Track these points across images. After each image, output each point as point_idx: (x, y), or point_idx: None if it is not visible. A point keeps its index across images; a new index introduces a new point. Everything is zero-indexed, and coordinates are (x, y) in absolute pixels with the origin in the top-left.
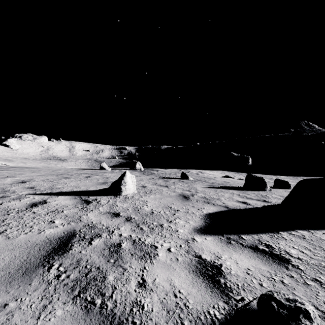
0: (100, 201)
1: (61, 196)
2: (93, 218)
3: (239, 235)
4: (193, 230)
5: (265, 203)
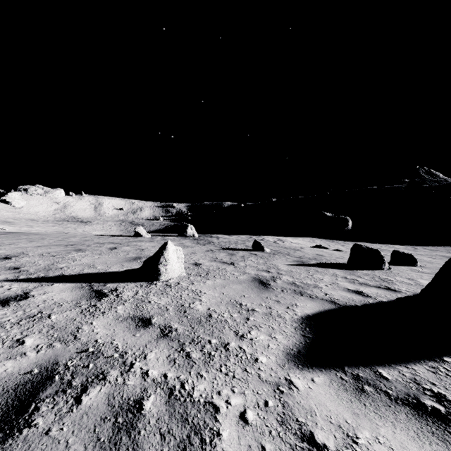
0: (123, 292)
1: (58, 283)
2: (101, 330)
3: (375, 369)
4: (286, 357)
5: (393, 294)
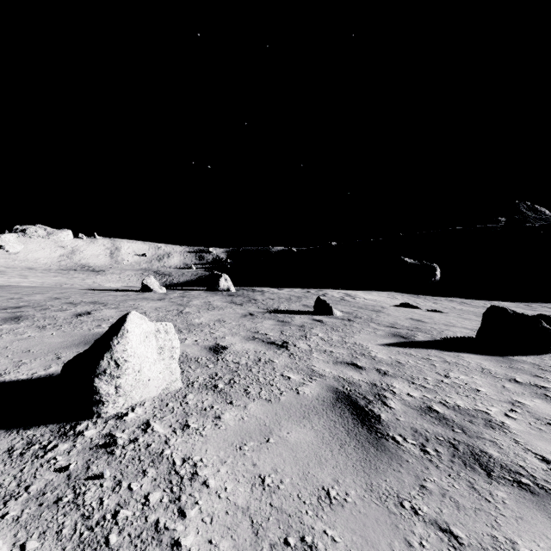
0: None
1: None
2: None
3: None
4: None
5: None
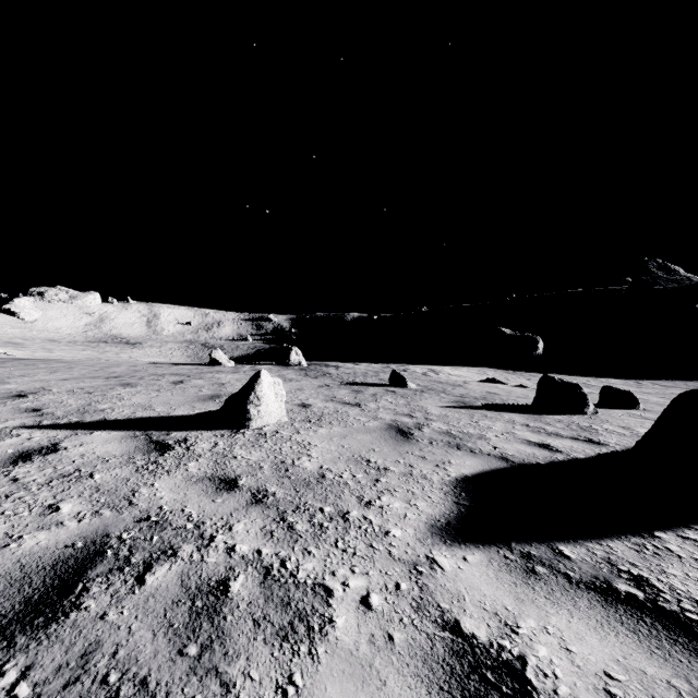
0: (195, 444)
1: (100, 431)
2: (167, 494)
3: (554, 546)
4: (429, 529)
5: (595, 448)
